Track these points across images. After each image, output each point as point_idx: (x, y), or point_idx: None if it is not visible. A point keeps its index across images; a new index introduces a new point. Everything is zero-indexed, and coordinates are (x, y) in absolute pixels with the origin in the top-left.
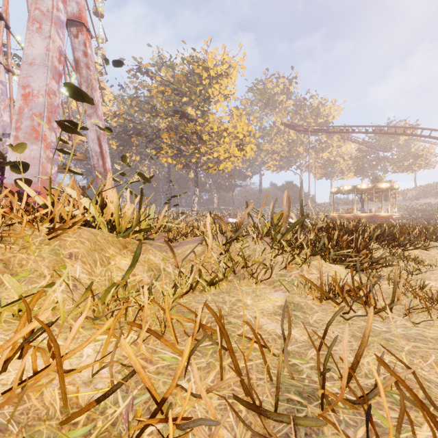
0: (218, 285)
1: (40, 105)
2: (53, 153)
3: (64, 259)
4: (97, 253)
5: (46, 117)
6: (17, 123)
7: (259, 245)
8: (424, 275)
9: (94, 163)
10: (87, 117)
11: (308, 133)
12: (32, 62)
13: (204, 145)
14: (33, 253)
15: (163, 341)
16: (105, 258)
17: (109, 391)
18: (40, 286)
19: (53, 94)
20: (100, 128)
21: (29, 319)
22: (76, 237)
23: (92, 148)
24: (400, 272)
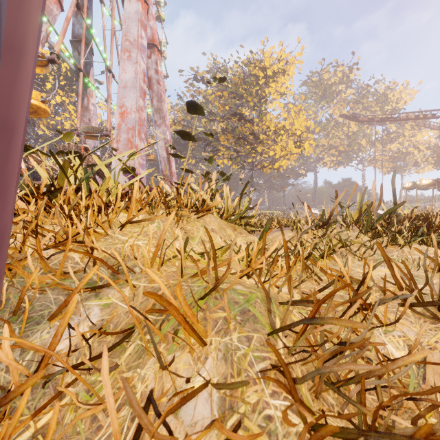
0: (328, 258)
1: (132, 120)
2: (142, 160)
3: (210, 232)
4: (223, 231)
5: (137, 130)
6: (117, 137)
7: (349, 231)
8: None
9: (162, 168)
10: (157, 127)
11: (372, 123)
12: (125, 85)
13: (261, 144)
14: (193, 226)
15: (328, 276)
16: (228, 235)
17: (326, 286)
18: (208, 247)
19: (141, 110)
20: (206, 134)
21: (263, 247)
22: (209, 218)
23: (160, 155)
24: None
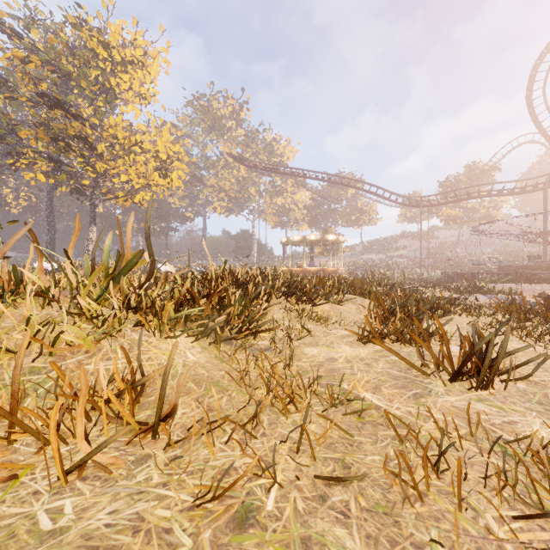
0: None
1: None
2: None
3: None
4: None
5: None
6: None
7: (54, 308)
8: (315, 338)
9: None
10: None
11: (260, 171)
12: None
13: (103, 160)
14: None
15: None
16: None
17: None
18: None
19: None
20: None
21: None
22: None
23: None
24: (274, 339)
